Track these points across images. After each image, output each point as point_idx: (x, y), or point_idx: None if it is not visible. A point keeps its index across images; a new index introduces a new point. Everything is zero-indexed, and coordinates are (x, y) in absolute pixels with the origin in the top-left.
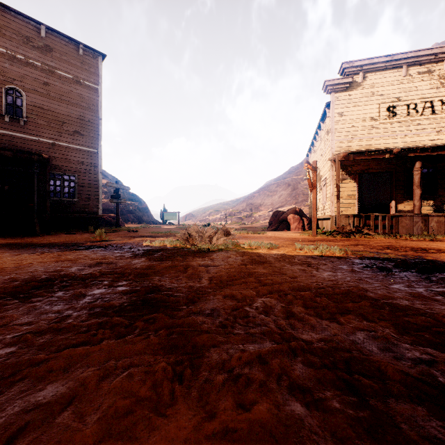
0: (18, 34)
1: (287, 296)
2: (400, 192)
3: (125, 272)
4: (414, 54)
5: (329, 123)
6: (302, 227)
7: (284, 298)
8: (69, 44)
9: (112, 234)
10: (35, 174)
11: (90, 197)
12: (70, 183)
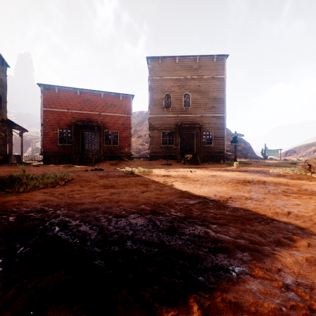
0: (188, 66)
1: None
2: None
3: (277, 182)
4: None
5: None
6: None
7: None
8: (209, 59)
9: None
10: (194, 134)
11: (219, 143)
12: (209, 136)
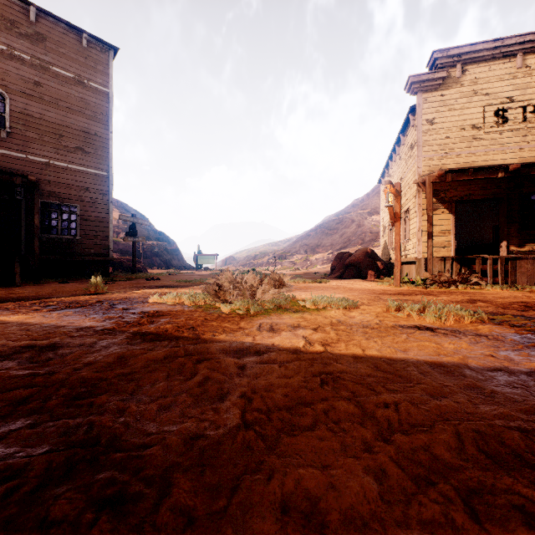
0: None
1: (493, 514)
2: (513, 226)
3: (53, 380)
4: (534, 37)
5: (414, 134)
6: (376, 273)
7: (492, 531)
8: (68, 33)
9: (121, 283)
10: (21, 204)
11: (97, 235)
12: (70, 215)
